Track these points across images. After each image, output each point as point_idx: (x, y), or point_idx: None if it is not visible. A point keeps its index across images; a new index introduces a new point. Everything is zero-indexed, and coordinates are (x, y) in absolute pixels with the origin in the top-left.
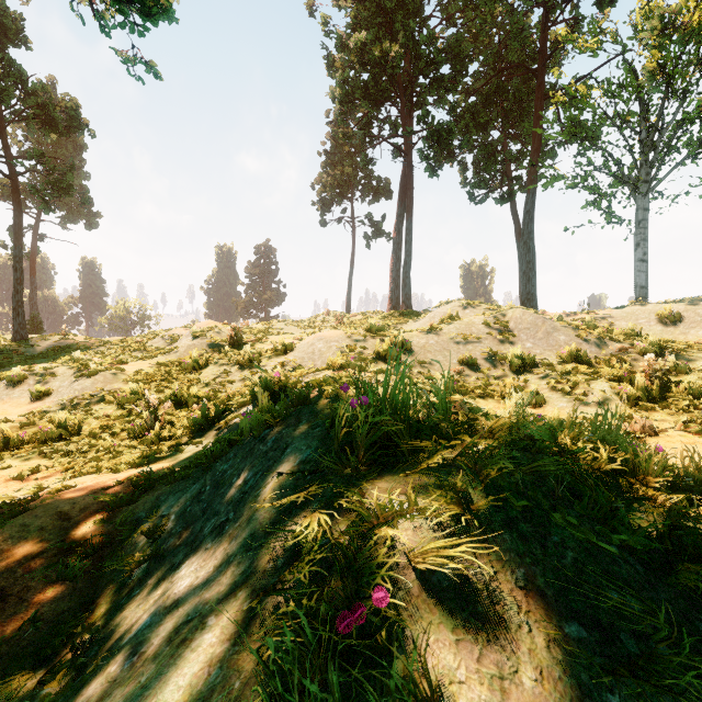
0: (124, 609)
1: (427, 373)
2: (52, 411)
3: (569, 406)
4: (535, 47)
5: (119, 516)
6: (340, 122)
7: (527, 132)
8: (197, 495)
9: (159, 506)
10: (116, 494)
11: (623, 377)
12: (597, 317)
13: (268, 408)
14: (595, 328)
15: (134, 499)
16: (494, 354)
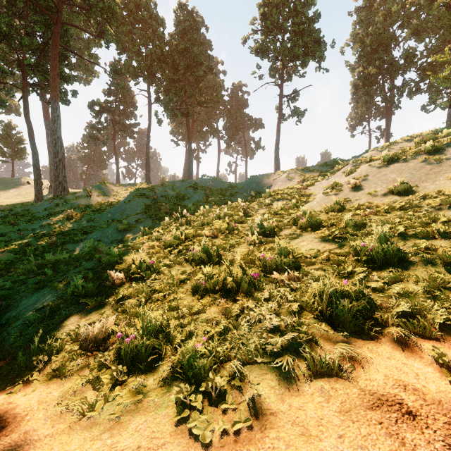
0: None
1: None
2: None
3: None
4: None
5: None
6: (353, 99)
7: None
8: None
9: None
10: None
11: None
12: None
13: None
14: None
15: None
16: None
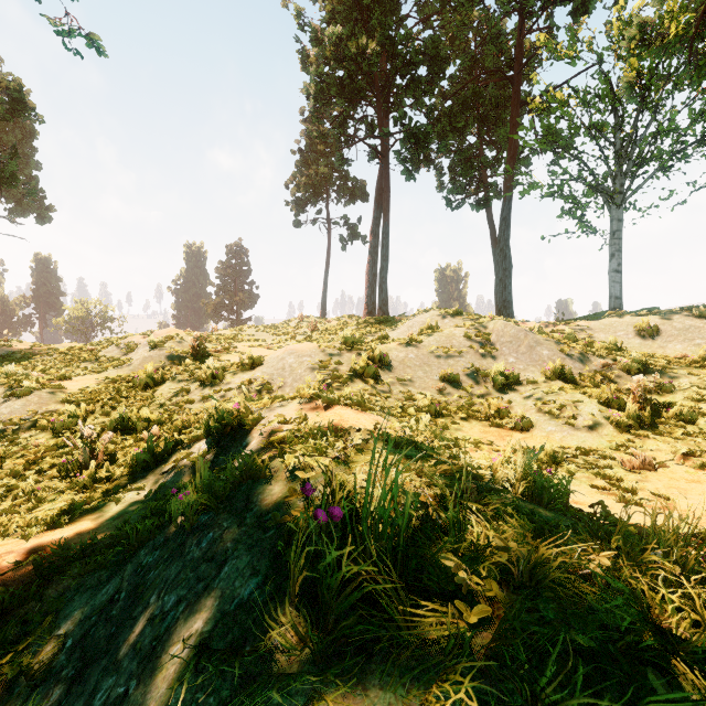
0: None
1: (407, 392)
2: None
3: (558, 430)
4: (511, 54)
5: (2, 626)
6: (314, 119)
7: (502, 138)
8: (108, 605)
9: (59, 613)
10: (4, 590)
11: (611, 398)
12: (576, 329)
13: (207, 483)
14: (575, 341)
15: (29, 597)
16: (476, 370)
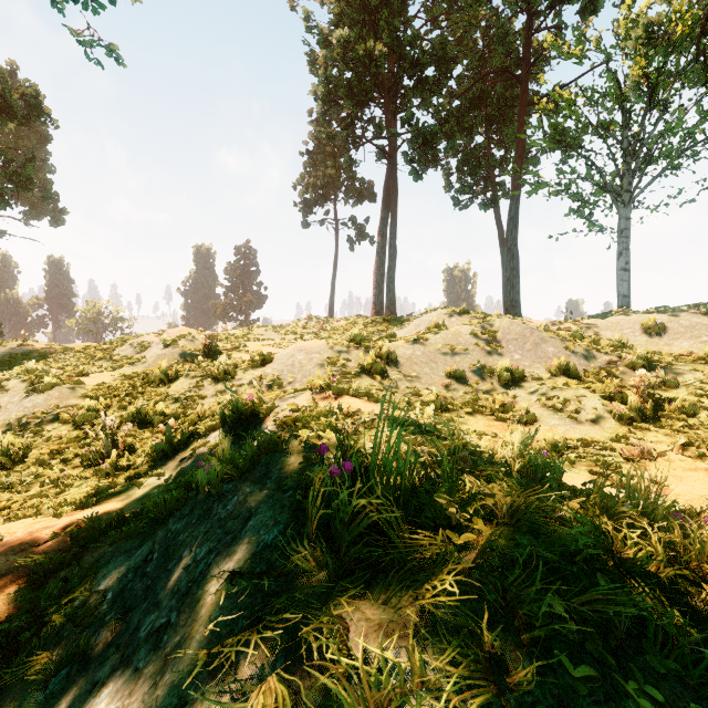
0: None
1: (413, 387)
2: None
3: (562, 424)
4: (519, 53)
5: (46, 586)
6: (323, 121)
7: (510, 138)
8: (142, 564)
9: (97, 574)
10: (46, 555)
11: (615, 393)
12: (582, 327)
13: (230, 456)
14: (581, 338)
15: (68, 562)
16: (482, 367)
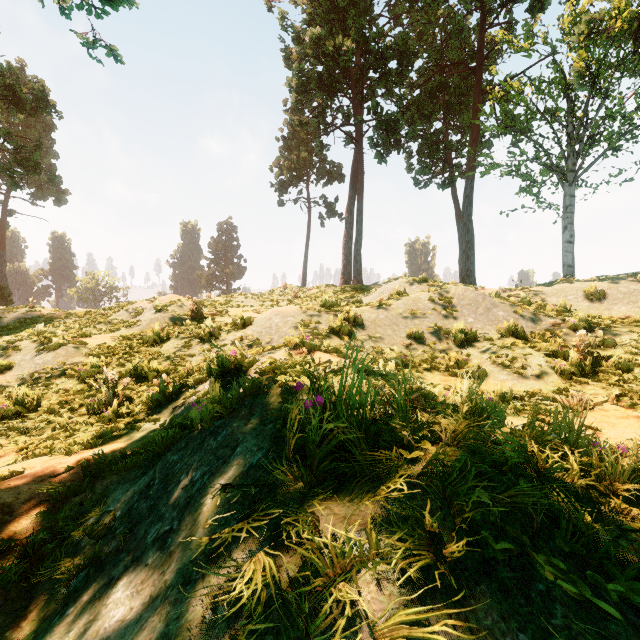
0: (54, 633)
1: (377, 347)
2: (11, 386)
3: (510, 379)
4: (474, 47)
5: (64, 508)
6: (296, 110)
7: (466, 123)
8: (145, 489)
9: (106, 498)
10: (63, 484)
11: (558, 352)
12: (530, 293)
13: (219, 398)
14: (529, 304)
15: (81, 489)
16: (439, 329)
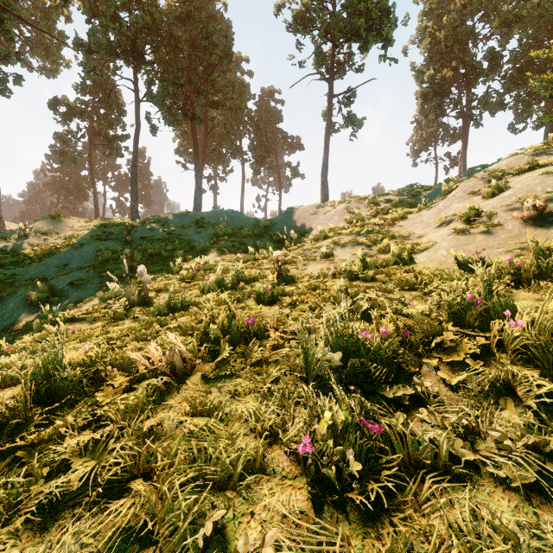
0: None
1: None
2: None
3: None
4: None
5: None
6: (420, 112)
7: None
8: None
9: None
10: None
11: None
12: None
13: None
14: None
15: None
16: None
